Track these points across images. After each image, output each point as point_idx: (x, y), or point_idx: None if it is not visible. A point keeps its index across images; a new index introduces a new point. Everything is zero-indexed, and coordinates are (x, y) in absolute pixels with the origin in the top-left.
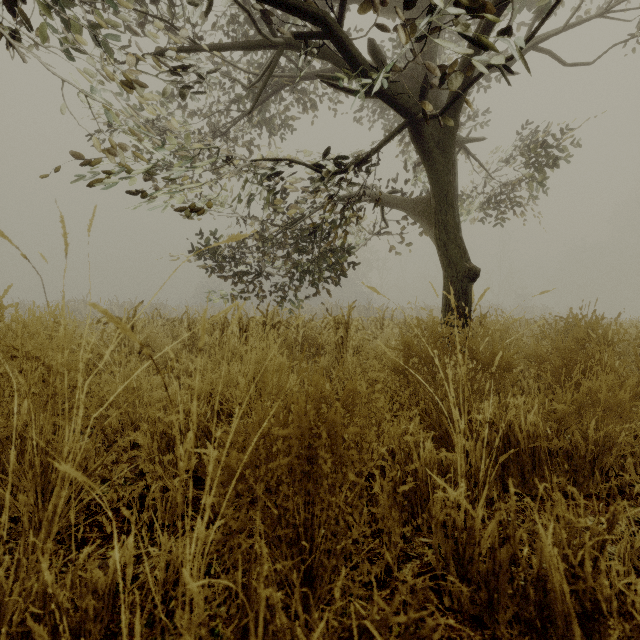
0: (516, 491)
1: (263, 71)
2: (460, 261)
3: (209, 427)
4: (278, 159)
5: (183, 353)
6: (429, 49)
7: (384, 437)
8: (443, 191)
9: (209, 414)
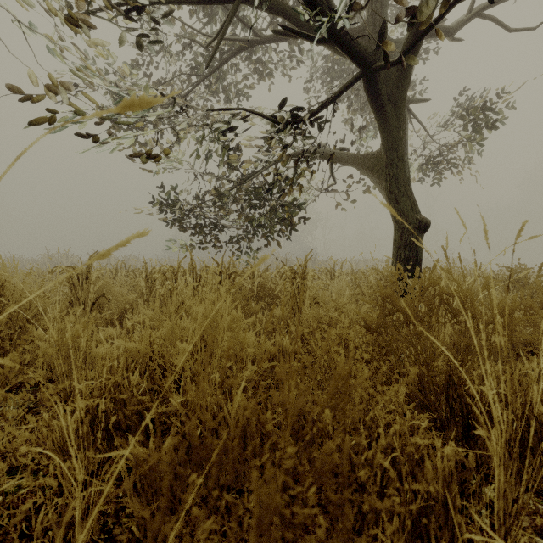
0: (537, 489)
1: (219, 28)
2: (411, 213)
3: (144, 401)
4: (233, 109)
5: (94, 313)
6: (380, 8)
7: (374, 428)
8: (394, 145)
9: (144, 385)
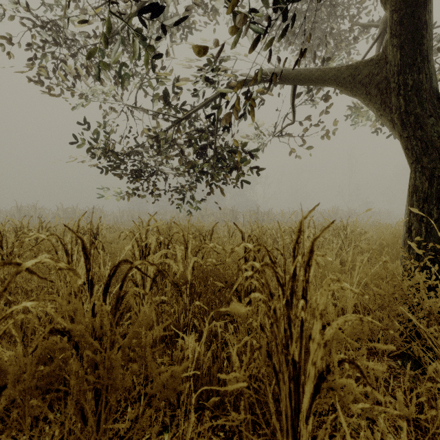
0: None
1: None
2: None
3: None
4: None
5: None
6: None
7: None
8: (418, 33)
9: None
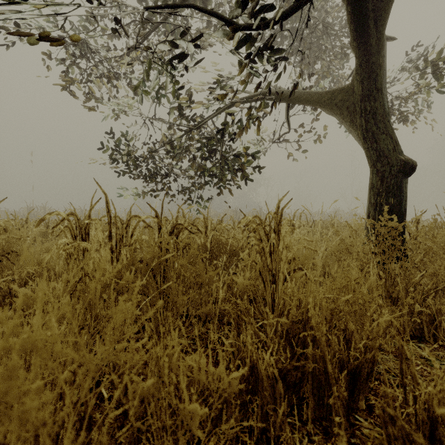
0: None
1: None
2: (393, 153)
3: None
4: (179, 6)
5: None
6: None
7: None
8: (373, 73)
9: None
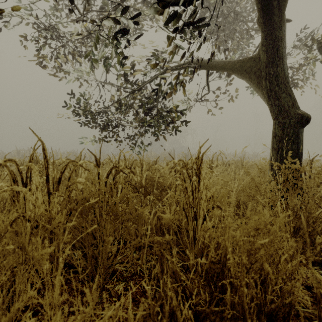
0: None
1: None
2: (292, 108)
3: None
4: None
5: None
6: None
7: None
8: (276, 44)
9: None
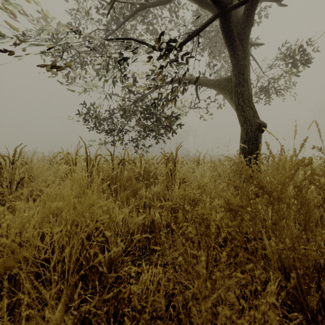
0: None
1: None
2: (253, 118)
3: None
4: (124, 38)
5: None
6: None
7: None
8: (241, 70)
9: None
